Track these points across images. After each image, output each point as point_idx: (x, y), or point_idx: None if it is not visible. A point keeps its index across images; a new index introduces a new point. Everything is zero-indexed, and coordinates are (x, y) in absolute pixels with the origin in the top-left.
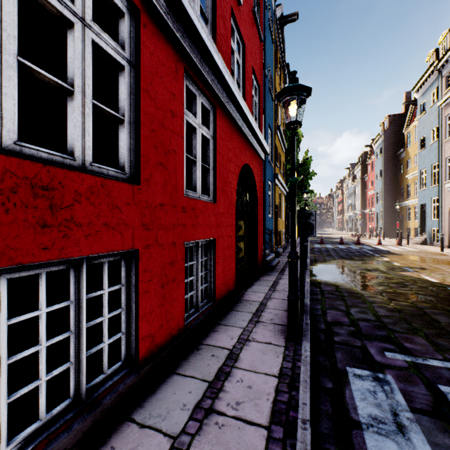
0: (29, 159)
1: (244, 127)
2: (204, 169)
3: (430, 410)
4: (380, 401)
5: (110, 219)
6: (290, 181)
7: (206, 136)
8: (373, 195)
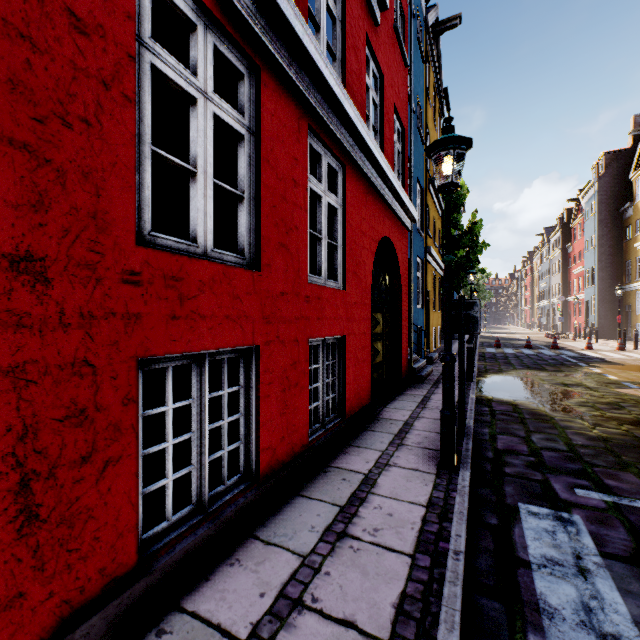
0: (160, 249)
1: (382, 188)
2: (330, 246)
3: (628, 557)
4: (559, 543)
5: (231, 311)
6: (443, 261)
7: (333, 204)
8: (581, 275)
